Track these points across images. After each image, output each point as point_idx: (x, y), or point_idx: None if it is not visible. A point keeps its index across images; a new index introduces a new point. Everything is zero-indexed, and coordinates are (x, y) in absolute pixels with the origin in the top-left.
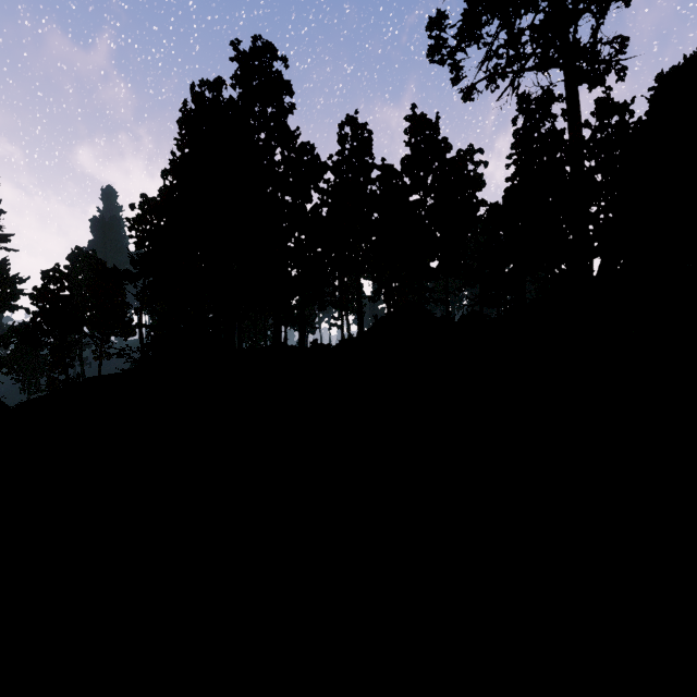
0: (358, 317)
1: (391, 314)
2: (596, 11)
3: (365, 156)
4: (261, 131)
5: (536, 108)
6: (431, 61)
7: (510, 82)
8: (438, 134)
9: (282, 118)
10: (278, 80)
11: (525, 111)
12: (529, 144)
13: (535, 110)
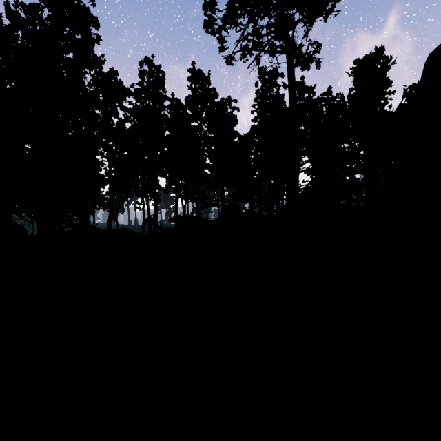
0: (154, 205)
1: (175, 230)
2: (307, 21)
3: (159, 89)
4: (69, 51)
5: (269, 78)
6: (206, 31)
7: (255, 57)
8: (209, 85)
9: (88, 43)
10: (84, 11)
11: (263, 79)
12: (265, 100)
13: (268, 79)
